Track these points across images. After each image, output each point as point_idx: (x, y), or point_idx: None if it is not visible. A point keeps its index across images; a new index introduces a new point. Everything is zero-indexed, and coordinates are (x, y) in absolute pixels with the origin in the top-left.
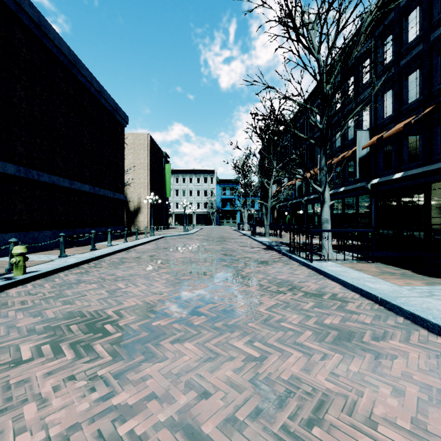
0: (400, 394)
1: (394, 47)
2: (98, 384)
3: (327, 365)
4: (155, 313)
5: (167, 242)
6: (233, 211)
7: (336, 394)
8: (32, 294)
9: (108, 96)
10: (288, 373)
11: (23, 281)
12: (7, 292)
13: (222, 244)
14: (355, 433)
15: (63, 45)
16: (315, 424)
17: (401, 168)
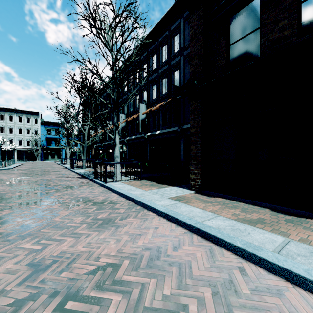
0: (119, 241)
1: (157, 62)
2: None
3: (87, 239)
4: None
5: None
6: (58, 149)
7: (85, 252)
8: None
9: None
10: (59, 251)
11: None
12: None
13: (41, 176)
14: (86, 266)
15: None
16: (65, 271)
17: (160, 128)
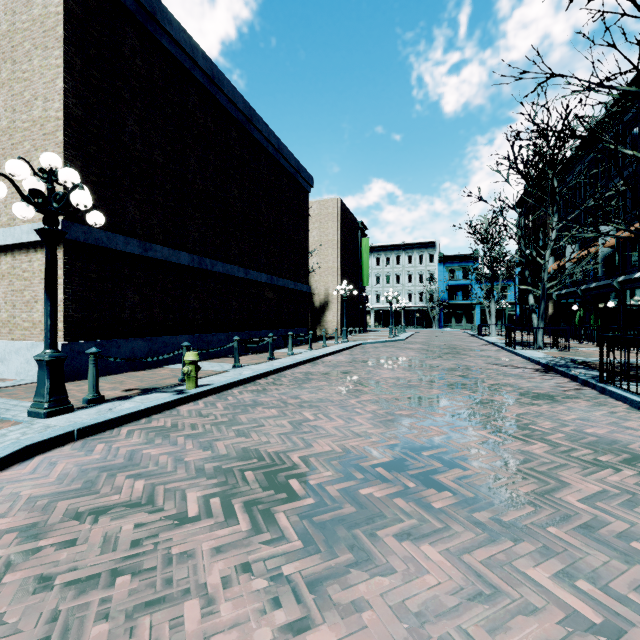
0: None
1: None
2: (283, 592)
3: None
4: (362, 472)
5: (367, 352)
6: (468, 306)
7: None
8: (203, 415)
9: (288, 153)
10: None
11: (195, 397)
12: (179, 409)
13: (455, 358)
14: None
15: (237, 98)
16: None
17: None
